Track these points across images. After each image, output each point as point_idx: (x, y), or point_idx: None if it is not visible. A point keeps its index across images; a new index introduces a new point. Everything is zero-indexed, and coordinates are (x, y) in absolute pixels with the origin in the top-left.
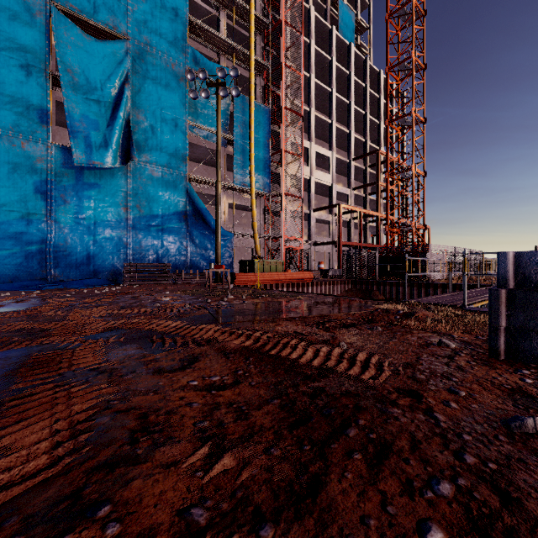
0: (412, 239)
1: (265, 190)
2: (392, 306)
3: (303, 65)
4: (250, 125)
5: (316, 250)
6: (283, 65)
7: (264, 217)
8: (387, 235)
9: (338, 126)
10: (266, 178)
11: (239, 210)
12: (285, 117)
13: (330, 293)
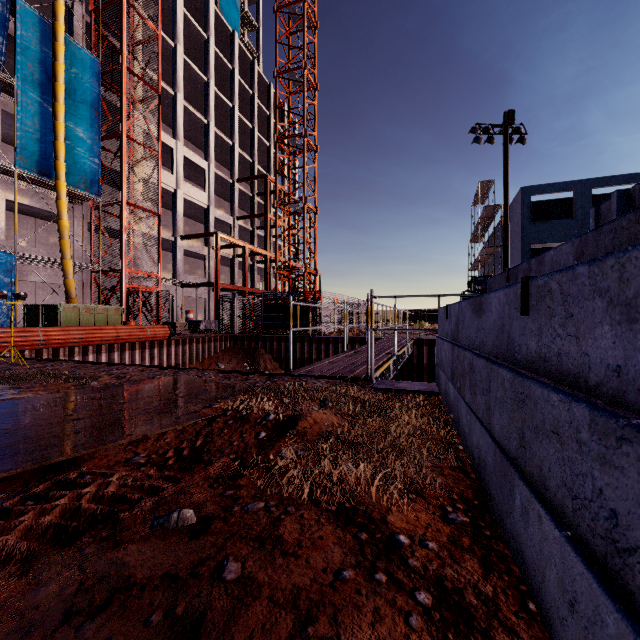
0: (303, 284)
1: (90, 191)
2: (257, 401)
3: (167, 31)
4: (55, 72)
5: (185, 294)
6: (125, 1)
7: (91, 236)
8: (276, 279)
9: (217, 132)
10: (93, 172)
11: (44, 220)
12: (128, 84)
13: (199, 355)
